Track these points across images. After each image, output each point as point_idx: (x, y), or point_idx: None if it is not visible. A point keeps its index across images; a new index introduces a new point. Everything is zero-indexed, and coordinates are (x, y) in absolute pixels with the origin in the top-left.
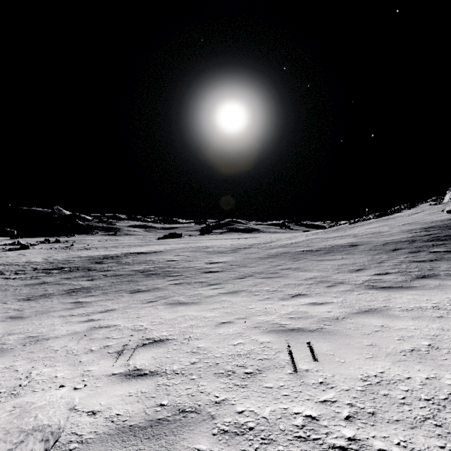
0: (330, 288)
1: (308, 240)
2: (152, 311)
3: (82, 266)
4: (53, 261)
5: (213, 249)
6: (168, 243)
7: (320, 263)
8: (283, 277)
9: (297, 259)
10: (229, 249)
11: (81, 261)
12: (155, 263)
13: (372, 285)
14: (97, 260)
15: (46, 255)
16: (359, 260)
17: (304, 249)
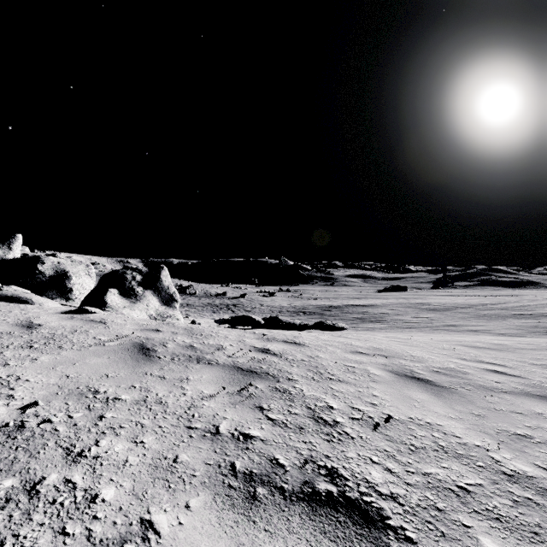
0: (471, 333)
1: (543, 304)
2: (364, 332)
3: (316, 311)
4: (295, 306)
5: (428, 307)
6: (386, 297)
7: (507, 324)
8: (457, 328)
9: (495, 320)
10: (445, 307)
11: (314, 308)
12: (370, 314)
13: (501, 334)
14: (325, 308)
15: (288, 302)
16: (546, 324)
17: (519, 313)
